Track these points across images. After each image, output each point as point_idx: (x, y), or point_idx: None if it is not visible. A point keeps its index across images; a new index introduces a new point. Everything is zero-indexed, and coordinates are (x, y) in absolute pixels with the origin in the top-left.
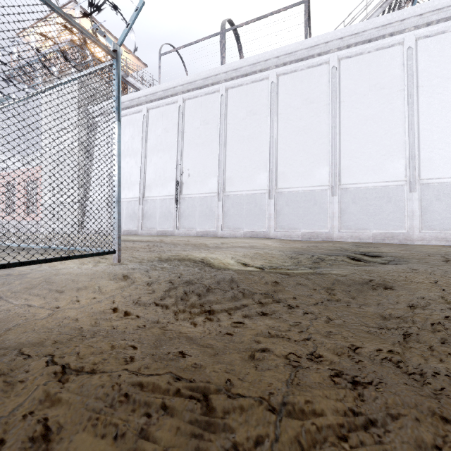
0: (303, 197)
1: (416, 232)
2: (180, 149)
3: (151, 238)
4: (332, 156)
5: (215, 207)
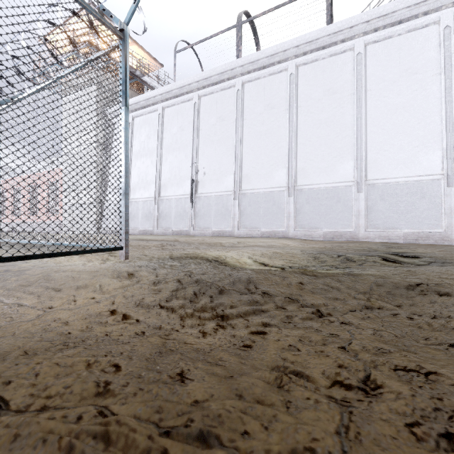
0: (325, 194)
1: None
2: (196, 147)
3: (165, 237)
4: (358, 149)
5: (232, 206)
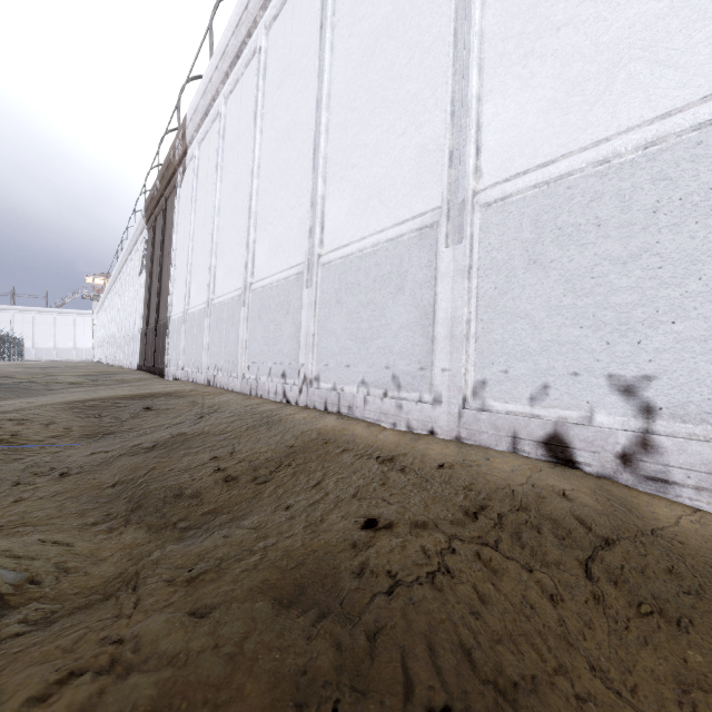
0: (45, 350)
1: (75, 359)
2: None
3: None
4: (55, 340)
5: None
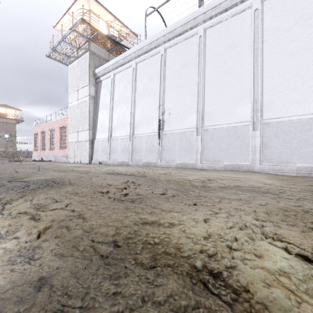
0: (298, 127)
1: None
2: (162, 92)
3: (136, 170)
4: None
5: (194, 141)
